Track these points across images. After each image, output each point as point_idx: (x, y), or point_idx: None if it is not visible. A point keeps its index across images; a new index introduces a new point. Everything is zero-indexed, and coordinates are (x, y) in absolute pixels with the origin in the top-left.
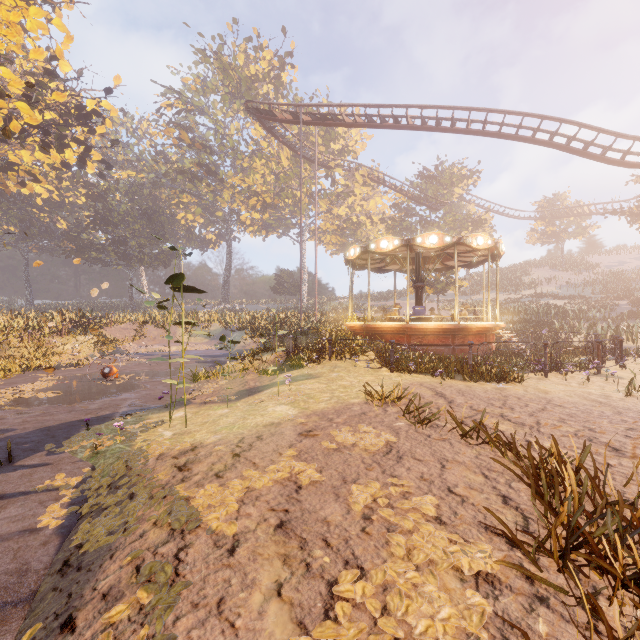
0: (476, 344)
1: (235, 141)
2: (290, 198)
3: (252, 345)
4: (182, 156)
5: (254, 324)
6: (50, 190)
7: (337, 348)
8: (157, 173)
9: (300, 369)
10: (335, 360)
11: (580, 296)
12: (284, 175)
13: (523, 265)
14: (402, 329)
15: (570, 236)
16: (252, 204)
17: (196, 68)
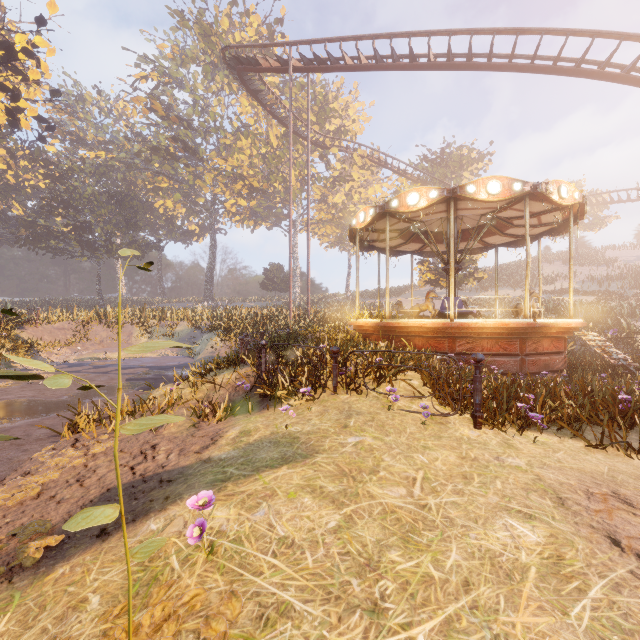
0: (552, 352)
1: (217, 114)
2: (280, 181)
3: (223, 351)
4: (156, 132)
5: (229, 323)
6: (4, 170)
7: (350, 368)
8: (129, 152)
9: (274, 414)
10: (346, 392)
11: (609, 291)
12: (273, 154)
13: (532, 260)
14: (442, 329)
15: (587, 227)
16: (238, 189)
17: (173, 33)
